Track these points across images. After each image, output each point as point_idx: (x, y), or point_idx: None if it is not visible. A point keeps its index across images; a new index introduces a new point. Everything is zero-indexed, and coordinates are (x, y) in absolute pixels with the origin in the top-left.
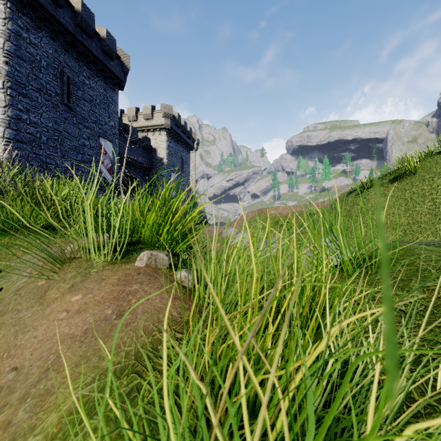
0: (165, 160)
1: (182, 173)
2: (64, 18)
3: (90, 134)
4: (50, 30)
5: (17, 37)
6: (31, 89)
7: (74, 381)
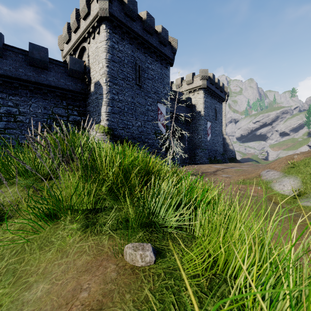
0: (202, 113)
1: (216, 121)
2: (136, 27)
3: (152, 102)
4: (129, 39)
5: (112, 49)
6: (119, 79)
7: None
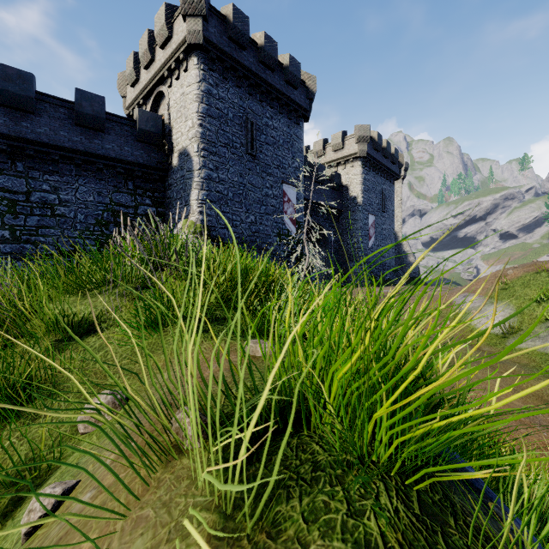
0: (360, 199)
1: (384, 214)
2: (248, 59)
3: (273, 182)
4: (236, 78)
5: (208, 96)
6: (219, 146)
7: None
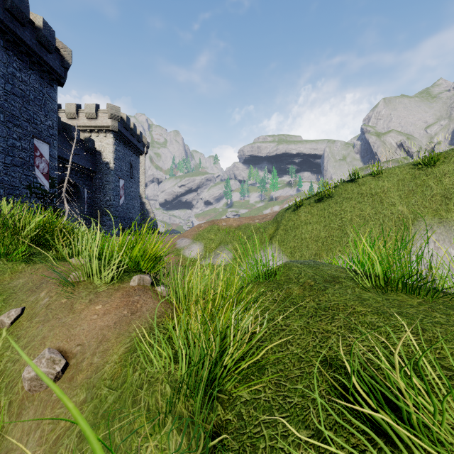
0: (112, 165)
1: (131, 179)
2: None
3: (22, 134)
4: None
5: None
6: None
7: (119, 343)
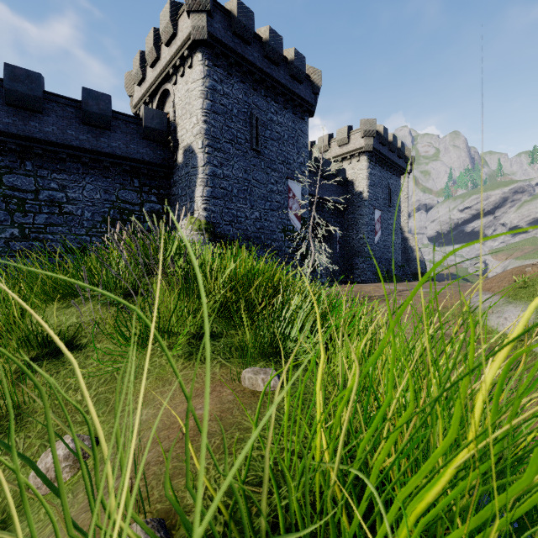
0: (365, 194)
1: (390, 209)
2: (252, 54)
3: (278, 178)
4: (240, 74)
5: (213, 92)
6: (224, 142)
7: None
